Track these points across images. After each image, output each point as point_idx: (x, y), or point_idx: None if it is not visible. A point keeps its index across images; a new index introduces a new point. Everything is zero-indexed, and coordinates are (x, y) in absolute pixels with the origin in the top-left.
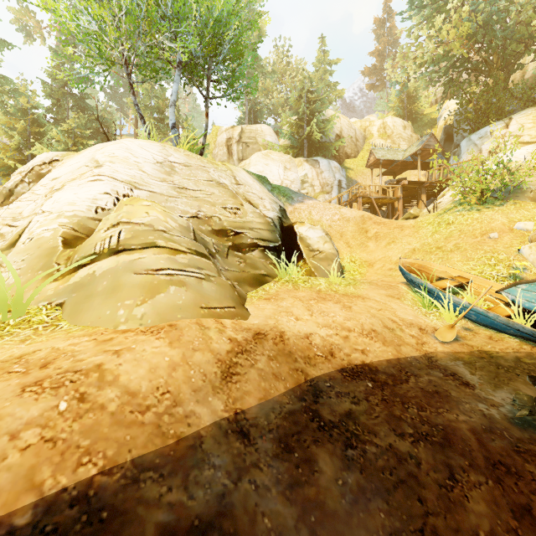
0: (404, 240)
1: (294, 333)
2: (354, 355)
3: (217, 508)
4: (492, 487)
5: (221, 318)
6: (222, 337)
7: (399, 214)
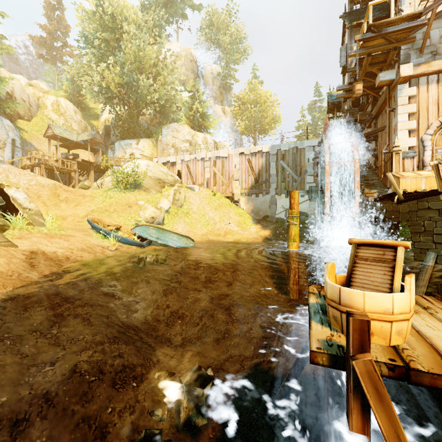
0: (87, 204)
1: (49, 251)
2: (78, 258)
3: (57, 292)
4: (127, 280)
5: (7, 247)
6: (19, 253)
7: (76, 182)
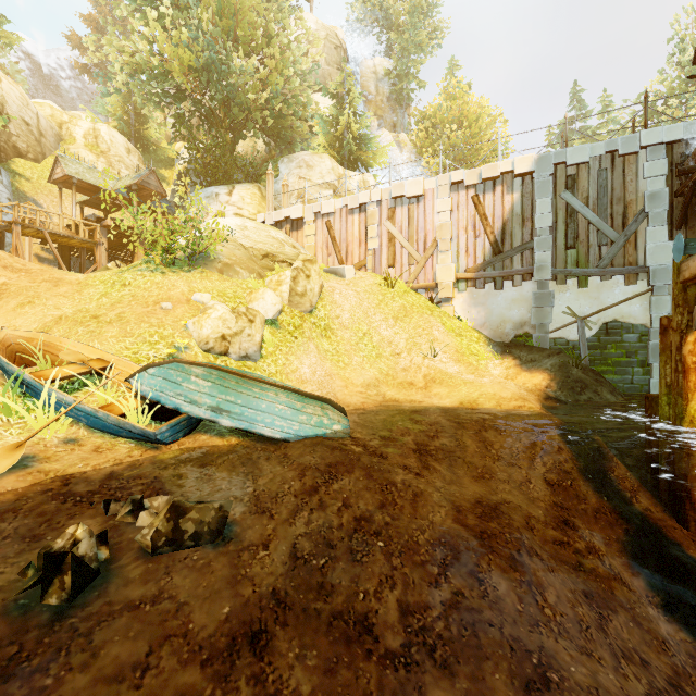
0: (52, 302)
1: None
2: None
3: None
4: None
5: None
6: None
7: (97, 267)
